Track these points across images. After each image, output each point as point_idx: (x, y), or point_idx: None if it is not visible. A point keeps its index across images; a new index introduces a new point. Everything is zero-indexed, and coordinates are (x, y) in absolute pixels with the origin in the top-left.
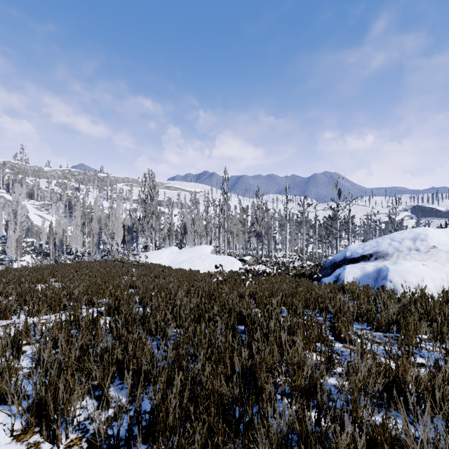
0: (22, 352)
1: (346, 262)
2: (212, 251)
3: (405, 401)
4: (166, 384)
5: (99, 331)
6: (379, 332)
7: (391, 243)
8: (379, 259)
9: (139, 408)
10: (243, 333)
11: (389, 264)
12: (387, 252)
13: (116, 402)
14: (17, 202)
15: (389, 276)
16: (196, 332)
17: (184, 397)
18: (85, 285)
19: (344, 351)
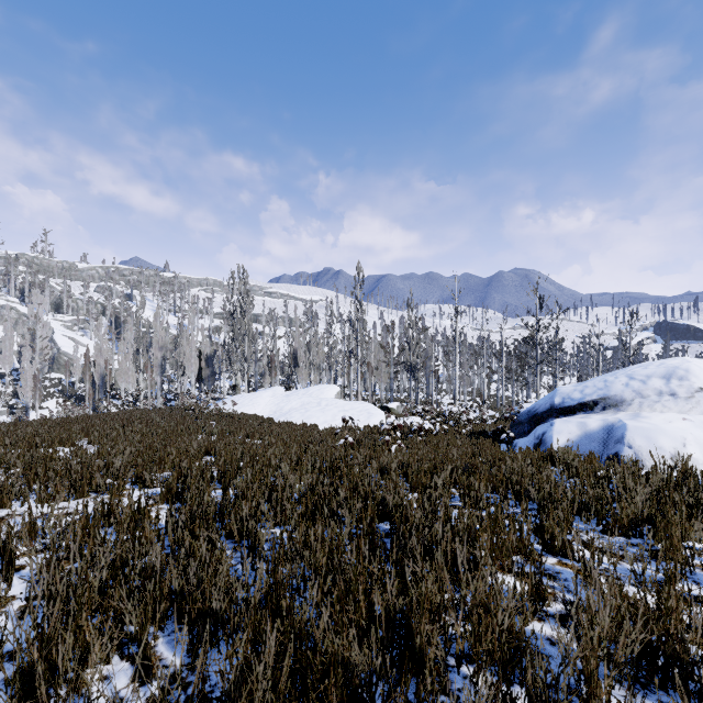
0: (19, 568)
1: (554, 414)
2: (337, 394)
3: (681, 676)
4: (251, 643)
5: (146, 533)
6: (619, 537)
7: (628, 384)
8: (610, 410)
9: (201, 688)
10: (387, 537)
11: (626, 418)
12: (622, 397)
13: (165, 667)
14: (35, 317)
15: (626, 438)
16: (309, 537)
17: (283, 665)
18: (134, 450)
19: (562, 572)
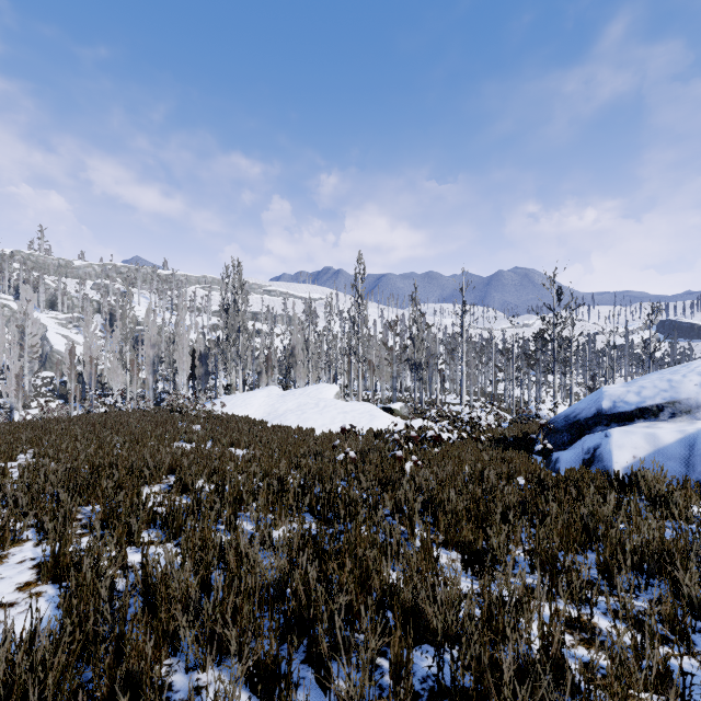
0: None
1: (603, 421)
2: (337, 394)
3: None
4: None
5: None
6: None
7: None
8: (682, 417)
9: None
10: None
11: None
12: (698, 401)
13: None
14: (24, 314)
15: None
16: None
17: None
18: (66, 472)
19: None
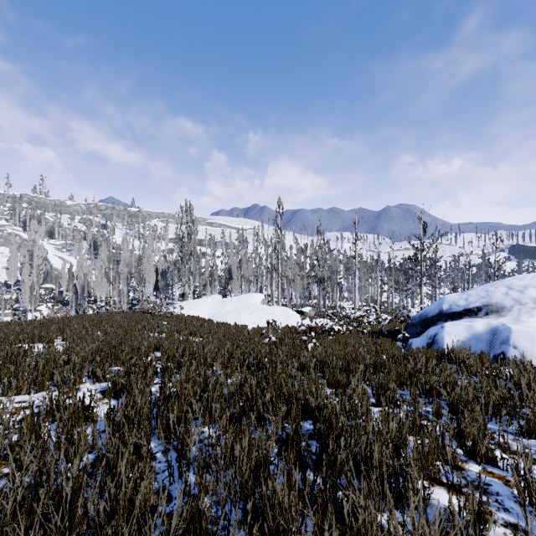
0: None
1: (443, 318)
2: (262, 301)
3: None
4: None
5: (81, 435)
6: (532, 439)
7: (507, 293)
8: (492, 315)
9: None
10: (311, 438)
11: (509, 322)
12: (503, 304)
13: None
14: (33, 241)
15: (511, 340)
16: (236, 444)
17: None
18: (94, 347)
19: (491, 484)
